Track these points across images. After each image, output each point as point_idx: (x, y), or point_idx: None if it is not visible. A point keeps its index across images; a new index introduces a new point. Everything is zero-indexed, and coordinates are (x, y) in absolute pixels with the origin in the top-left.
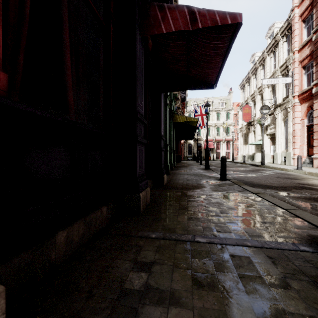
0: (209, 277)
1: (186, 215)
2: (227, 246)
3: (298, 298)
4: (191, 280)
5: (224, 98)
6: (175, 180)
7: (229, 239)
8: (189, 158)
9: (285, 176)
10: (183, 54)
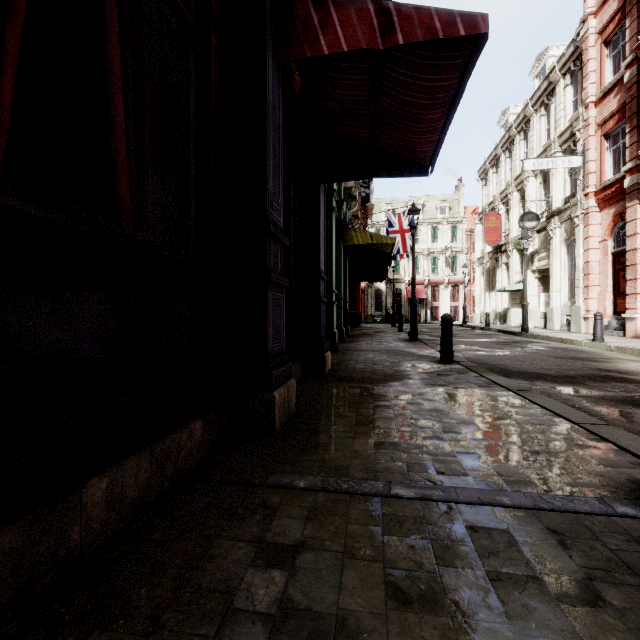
0: (424, 578)
1: (372, 437)
2: (460, 505)
3: (625, 630)
4: (383, 587)
5: (447, 198)
6: (348, 362)
7: (463, 491)
8: (376, 319)
9: (571, 354)
10: (365, 102)
